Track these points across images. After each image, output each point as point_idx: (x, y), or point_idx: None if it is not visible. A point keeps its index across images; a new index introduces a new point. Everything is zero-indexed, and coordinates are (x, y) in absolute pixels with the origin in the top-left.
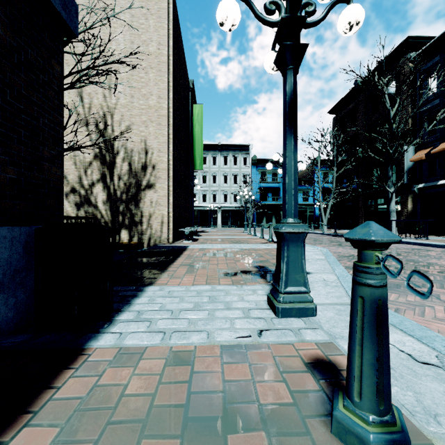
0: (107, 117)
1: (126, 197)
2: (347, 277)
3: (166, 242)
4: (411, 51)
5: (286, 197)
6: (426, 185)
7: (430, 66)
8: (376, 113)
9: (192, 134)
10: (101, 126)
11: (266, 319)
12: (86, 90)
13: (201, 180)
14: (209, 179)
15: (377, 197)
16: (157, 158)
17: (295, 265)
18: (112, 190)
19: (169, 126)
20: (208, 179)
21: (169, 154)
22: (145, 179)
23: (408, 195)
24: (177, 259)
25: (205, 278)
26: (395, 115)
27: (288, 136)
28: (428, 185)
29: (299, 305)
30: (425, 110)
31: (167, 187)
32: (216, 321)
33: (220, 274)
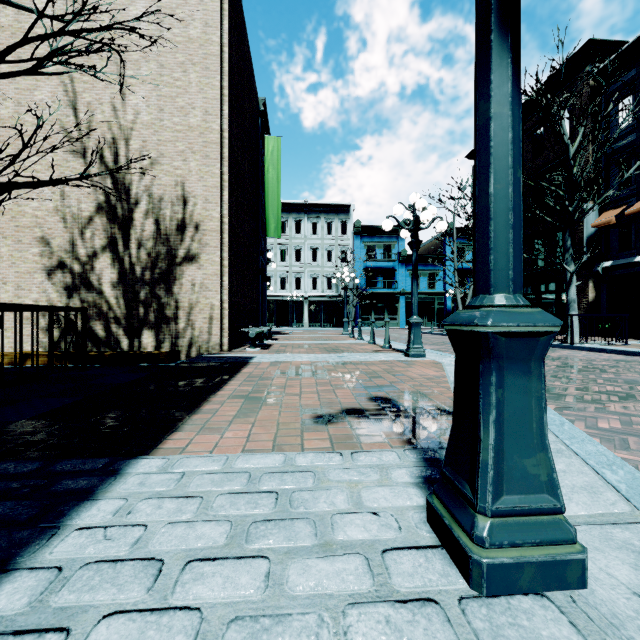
0: (119, 143)
1: (150, 276)
2: (565, 426)
3: (218, 350)
4: (592, 63)
5: (489, 234)
6: (616, 264)
7: (621, 84)
8: (539, 157)
9: (264, 184)
10: (109, 158)
11: (446, 606)
12: (83, 98)
13: (279, 256)
14: (291, 255)
15: (541, 281)
16: (203, 213)
17: (522, 429)
18: (127, 264)
19: (222, 160)
20: (289, 255)
21: (222, 207)
22: (183, 247)
23: (588, 278)
24: (228, 382)
25: (273, 430)
26: (579, 152)
27: (497, 59)
28: (619, 264)
29: (540, 554)
30: (615, 151)
31: (220, 260)
32: (288, 625)
33: (305, 418)
